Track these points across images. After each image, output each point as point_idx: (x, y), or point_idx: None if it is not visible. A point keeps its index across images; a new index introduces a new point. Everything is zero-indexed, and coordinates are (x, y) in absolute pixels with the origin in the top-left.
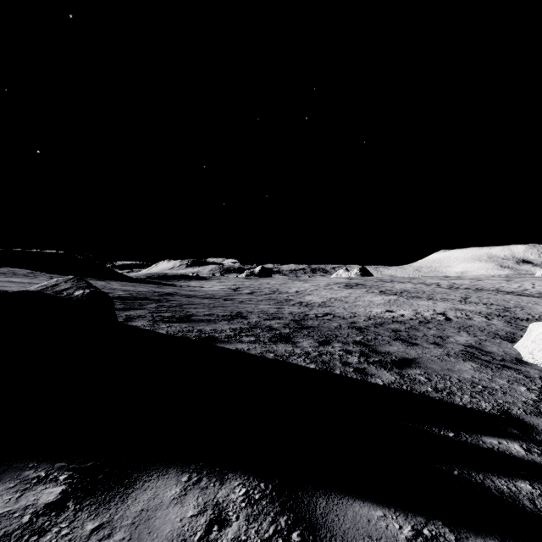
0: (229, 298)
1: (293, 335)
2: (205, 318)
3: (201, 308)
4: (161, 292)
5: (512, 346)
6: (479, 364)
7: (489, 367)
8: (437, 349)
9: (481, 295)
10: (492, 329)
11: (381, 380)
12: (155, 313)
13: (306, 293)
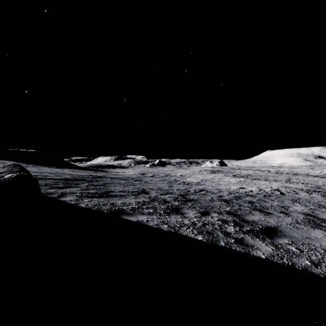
0: (138, 179)
1: (181, 207)
2: (119, 193)
3: (118, 186)
4: (94, 175)
5: None
6: None
7: None
8: (287, 217)
9: (298, 178)
10: (315, 200)
11: (262, 253)
12: (84, 190)
13: (187, 176)
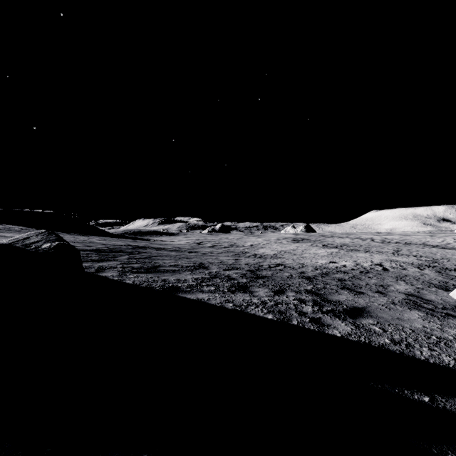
0: (193, 251)
1: (250, 285)
2: (170, 268)
3: (168, 260)
4: (134, 245)
5: (448, 295)
6: (425, 313)
7: (435, 315)
8: (382, 297)
9: (410, 249)
10: (426, 278)
11: (338, 331)
12: (125, 264)
13: (260, 246)
